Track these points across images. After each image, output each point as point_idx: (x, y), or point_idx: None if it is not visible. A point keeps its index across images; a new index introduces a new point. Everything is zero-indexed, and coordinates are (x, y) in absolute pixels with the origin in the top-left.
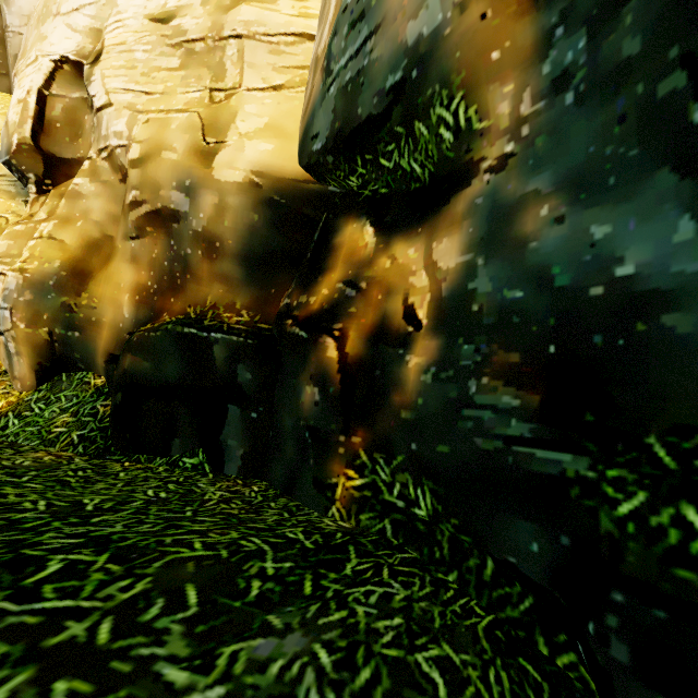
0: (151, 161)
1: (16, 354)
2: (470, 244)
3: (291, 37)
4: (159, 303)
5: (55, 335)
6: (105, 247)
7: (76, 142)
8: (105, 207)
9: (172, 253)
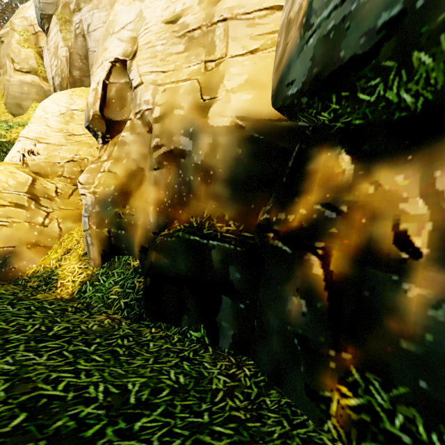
0: (167, 118)
1: (91, 244)
2: None
3: (264, 11)
4: (172, 213)
5: (111, 233)
6: (138, 175)
7: (123, 110)
8: (139, 150)
9: (180, 179)
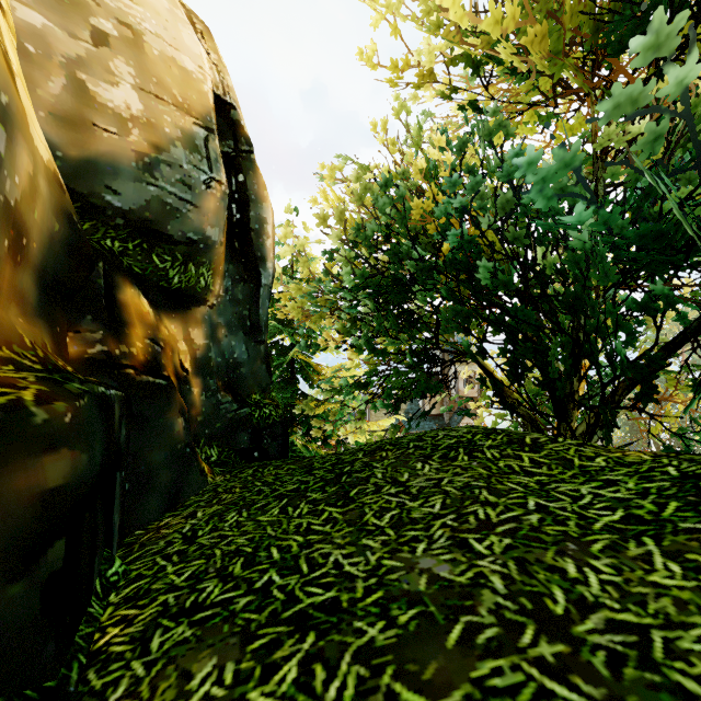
0: None
1: None
2: (207, 336)
3: None
4: None
5: None
6: None
7: None
8: None
9: None
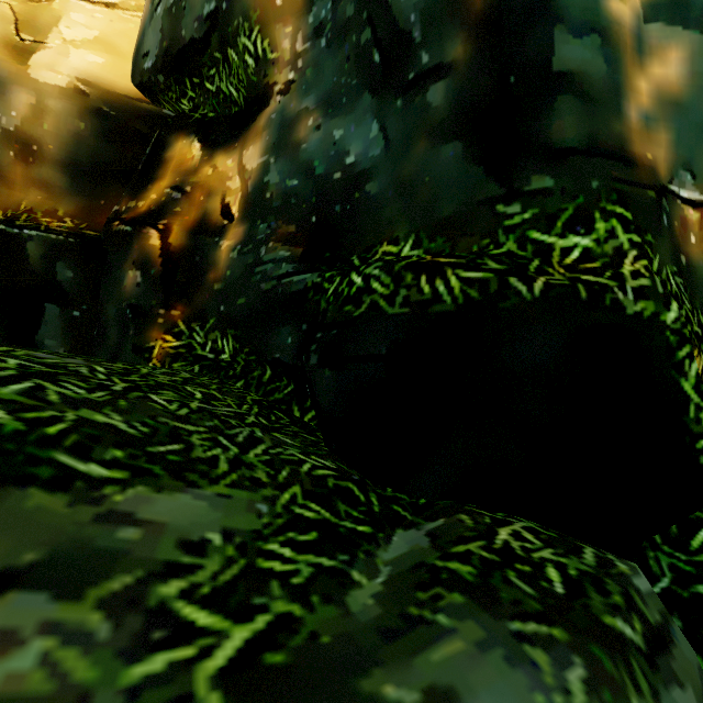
0: None
1: None
2: (267, 149)
3: None
4: None
5: None
6: None
7: None
8: None
9: None
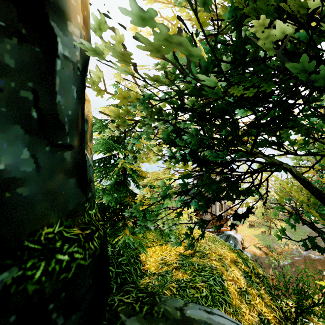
0: None
1: None
2: None
3: None
4: None
5: None
6: None
7: None
8: None
9: None
